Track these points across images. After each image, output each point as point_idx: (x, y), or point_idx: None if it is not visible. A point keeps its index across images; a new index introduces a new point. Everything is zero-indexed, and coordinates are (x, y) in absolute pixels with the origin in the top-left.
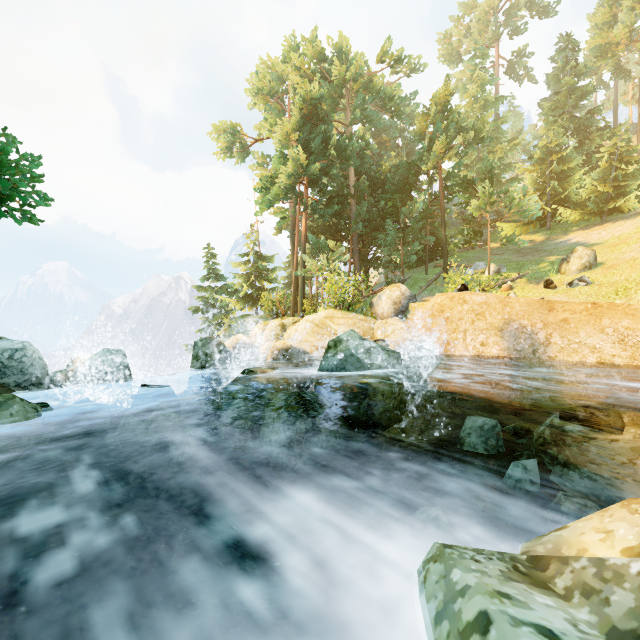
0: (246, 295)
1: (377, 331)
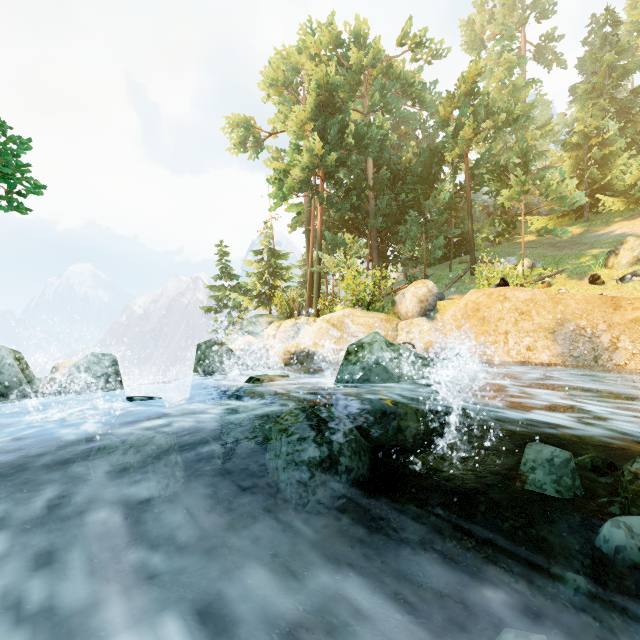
0: (259, 294)
1: (401, 332)
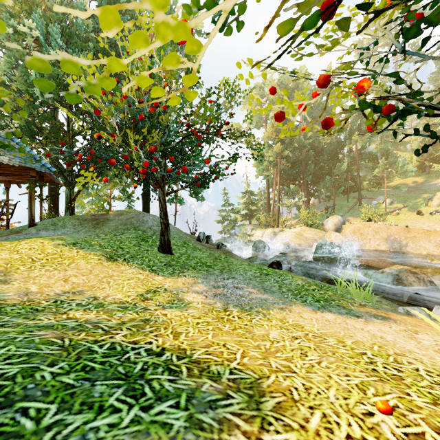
0: (244, 214)
1: (327, 237)
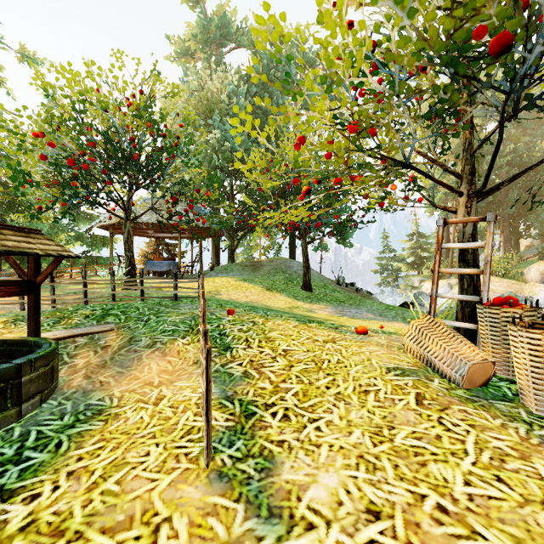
0: (411, 262)
1: (526, 291)
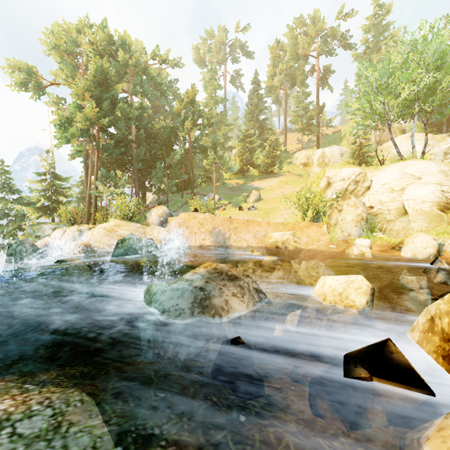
0: (43, 206)
1: (149, 234)
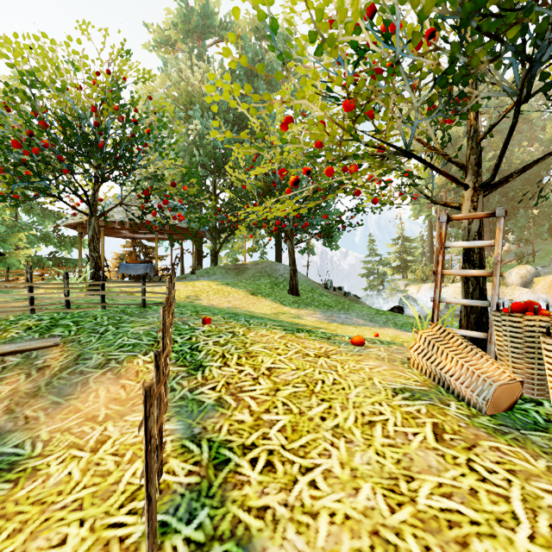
0: (396, 266)
1: (508, 294)
